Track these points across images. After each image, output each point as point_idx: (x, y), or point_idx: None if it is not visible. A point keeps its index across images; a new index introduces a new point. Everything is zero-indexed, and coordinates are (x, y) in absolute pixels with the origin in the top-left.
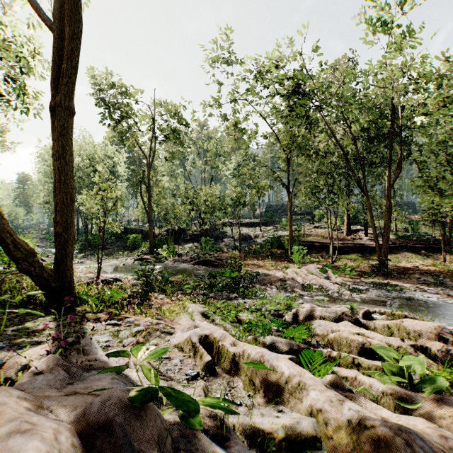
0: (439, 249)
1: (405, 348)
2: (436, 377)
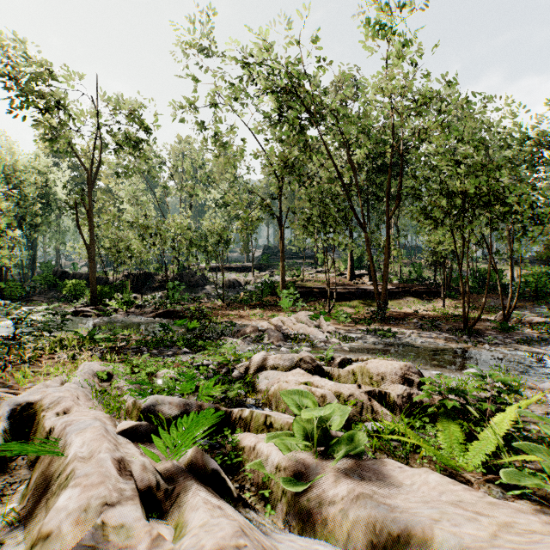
0: (440, 293)
1: (358, 396)
2: (353, 431)
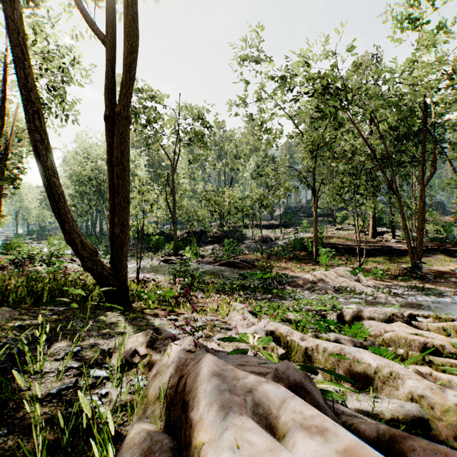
0: None
1: None
2: None
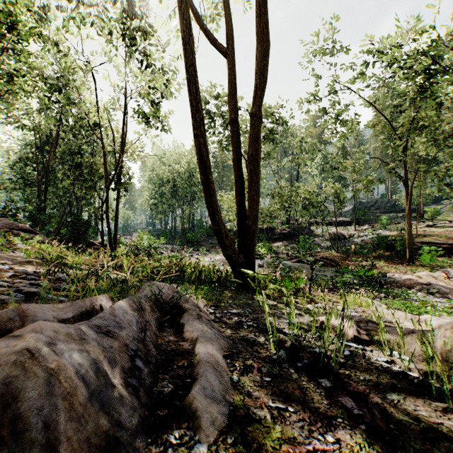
0: None
1: None
2: None
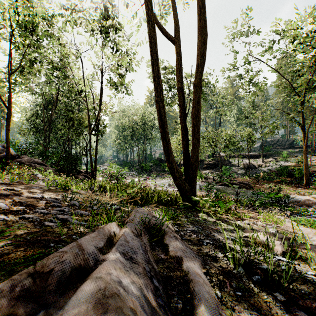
0: None
1: None
2: None
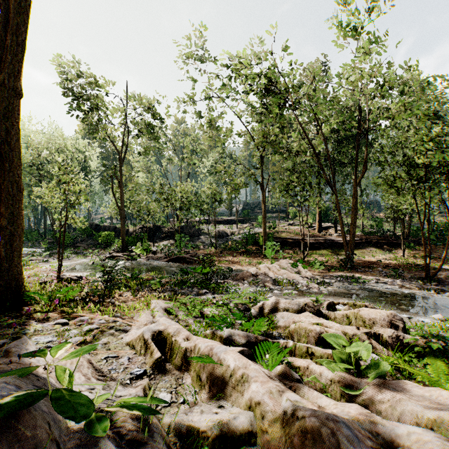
0: (400, 244)
1: (360, 336)
2: (380, 362)
